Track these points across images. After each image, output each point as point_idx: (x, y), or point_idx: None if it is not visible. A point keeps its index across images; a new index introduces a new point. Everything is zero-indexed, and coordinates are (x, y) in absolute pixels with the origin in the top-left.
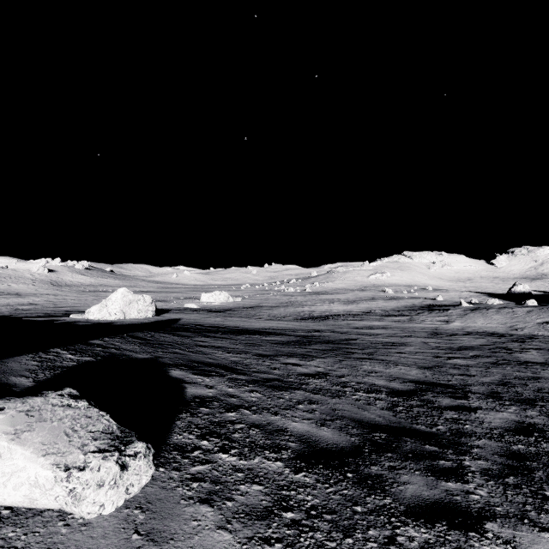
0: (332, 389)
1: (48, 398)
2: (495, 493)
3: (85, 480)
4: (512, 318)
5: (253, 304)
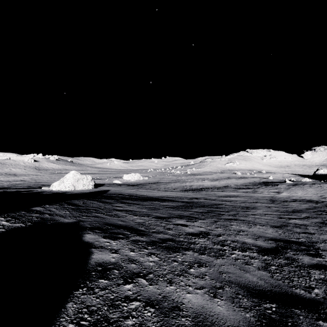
0: (214, 248)
1: None
2: None
3: None
4: (321, 190)
5: (155, 181)
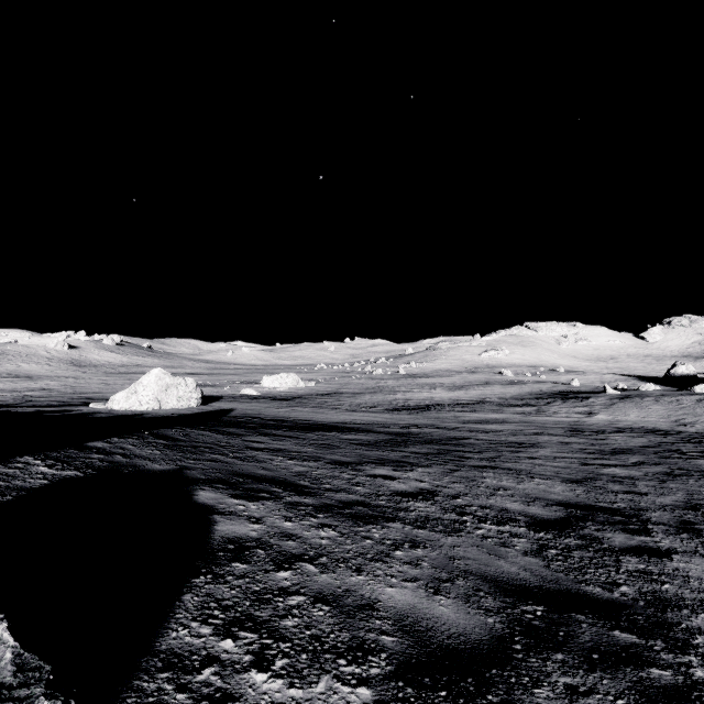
0: (444, 519)
1: None
2: None
3: None
4: (677, 410)
5: (330, 390)
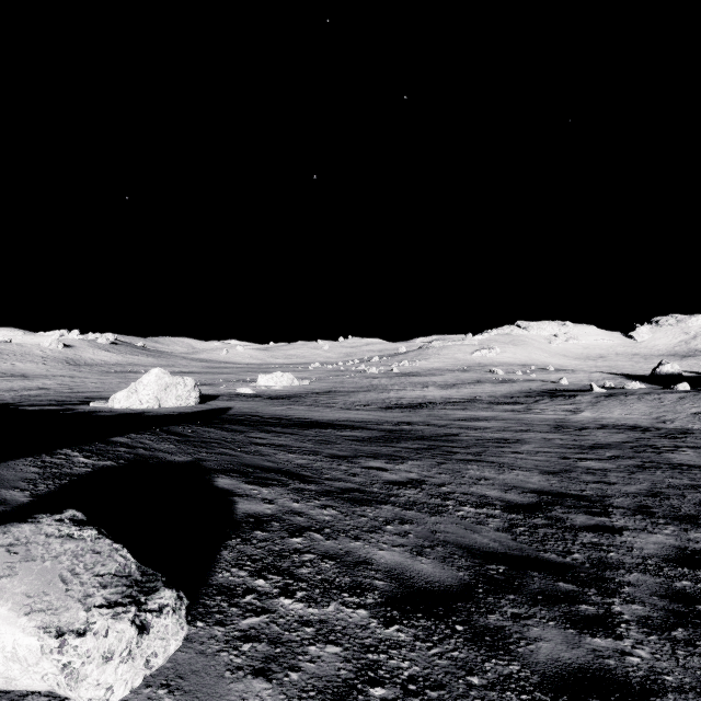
0: (430, 503)
1: (41, 525)
2: (661, 654)
3: (85, 651)
4: (659, 407)
5: (325, 389)
